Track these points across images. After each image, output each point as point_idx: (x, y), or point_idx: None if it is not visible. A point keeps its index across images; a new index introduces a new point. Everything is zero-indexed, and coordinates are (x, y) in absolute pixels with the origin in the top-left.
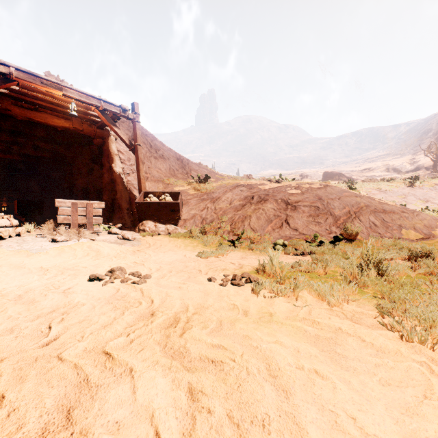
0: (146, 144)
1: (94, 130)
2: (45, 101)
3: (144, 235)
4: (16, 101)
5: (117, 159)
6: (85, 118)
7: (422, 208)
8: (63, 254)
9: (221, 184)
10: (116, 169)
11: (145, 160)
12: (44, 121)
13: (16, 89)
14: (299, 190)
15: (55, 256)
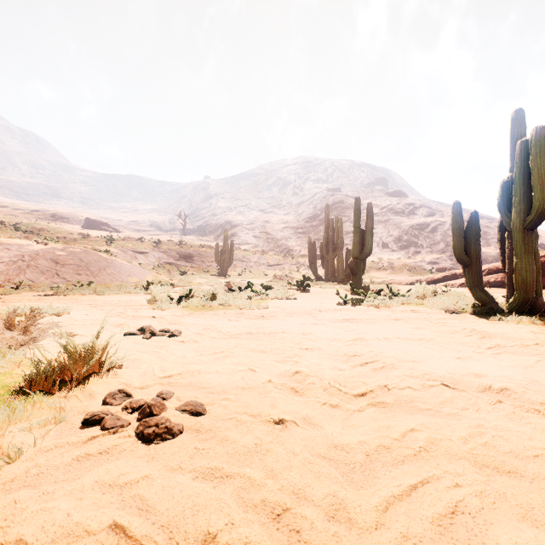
0: None
1: None
2: None
3: None
4: None
5: None
6: None
7: (154, 265)
8: None
9: None
10: None
11: None
12: None
13: None
14: (65, 252)
15: None
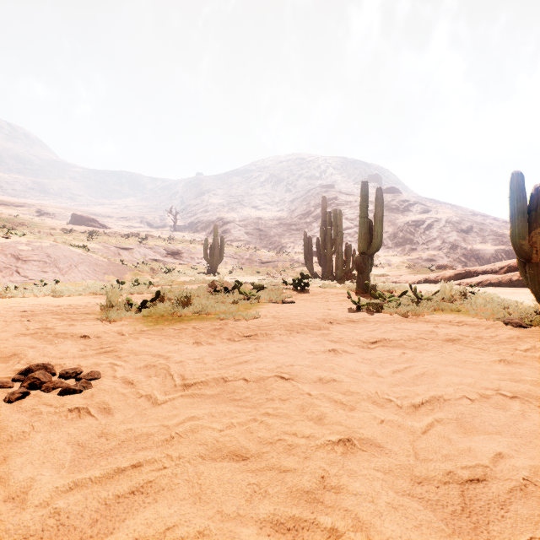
0: None
1: None
2: None
3: None
4: None
5: None
6: None
7: (138, 262)
8: None
9: None
10: None
11: None
12: None
13: None
14: (30, 247)
15: None
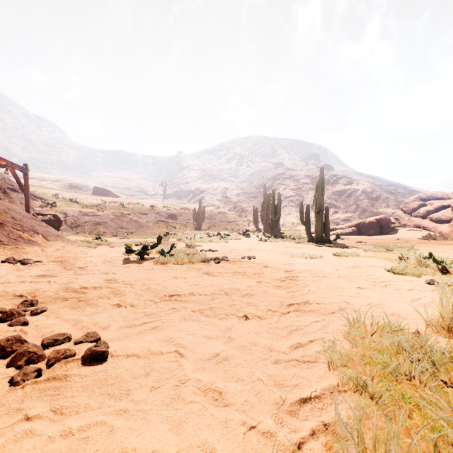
0: None
1: None
2: None
3: None
4: None
5: None
6: None
7: (154, 222)
8: None
9: (68, 209)
10: None
11: (1, 186)
12: None
13: None
14: (114, 216)
15: None
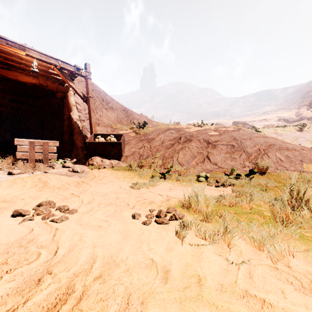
0: (99, 98)
1: (57, 86)
2: (15, 61)
3: (92, 168)
4: None
5: (74, 108)
6: (49, 76)
7: (311, 147)
8: (13, 186)
9: (156, 128)
10: (73, 116)
11: (98, 110)
12: (15, 78)
13: None
14: (217, 132)
15: (6, 187)
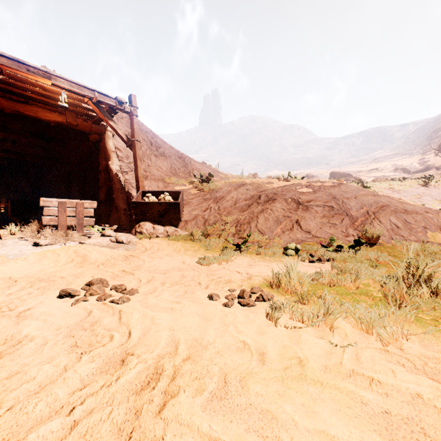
0: (146, 142)
1: (90, 125)
2: (35, 93)
3: (141, 238)
4: (4, 93)
5: (114, 156)
6: (80, 112)
7: (440, 208)
8: (43, 261)
9: (225, 183)
10: (112, 167)
11: (145, 158)
12: (35, 115)
13: (2, 79)
14: (310, 189)
15: (34, 262)
